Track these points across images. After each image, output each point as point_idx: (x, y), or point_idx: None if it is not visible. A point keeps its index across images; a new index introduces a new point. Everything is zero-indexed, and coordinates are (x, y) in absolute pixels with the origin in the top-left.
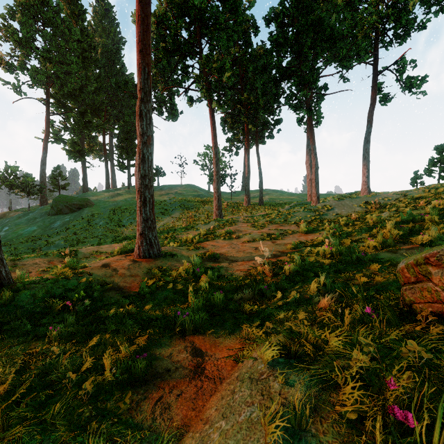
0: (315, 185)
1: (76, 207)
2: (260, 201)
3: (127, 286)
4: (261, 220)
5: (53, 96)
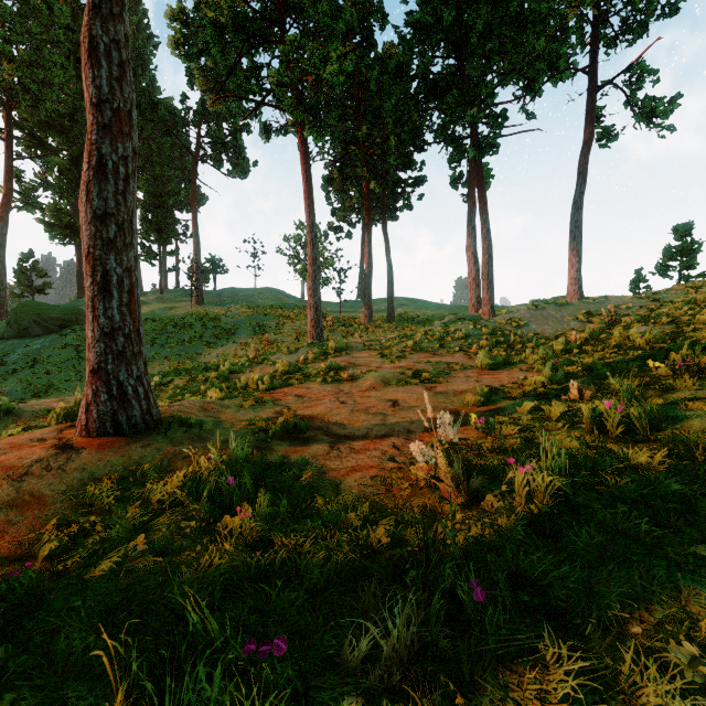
0: (487, 285)
1: (57, 323)
2: (389, 315)
3: None
4: (395, 346)
5: (21, 126)
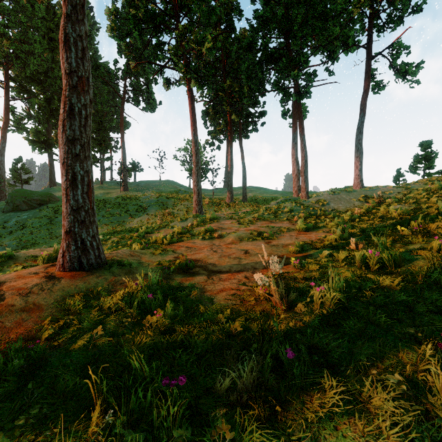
0: (304, 179)
1: (37, 202)
2: (244, 198)
3: None
4: (247, 217)
5: (14, 80)
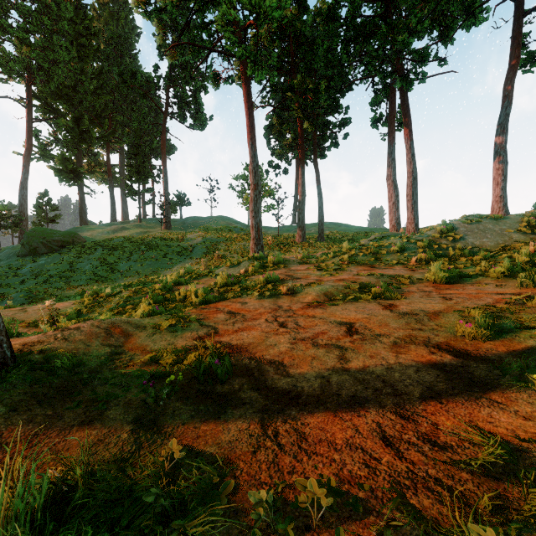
0: (412, 205)
1: (58, 244)
2: (320, 236)
3: None
4: (330, 260)
5: (38, 97)
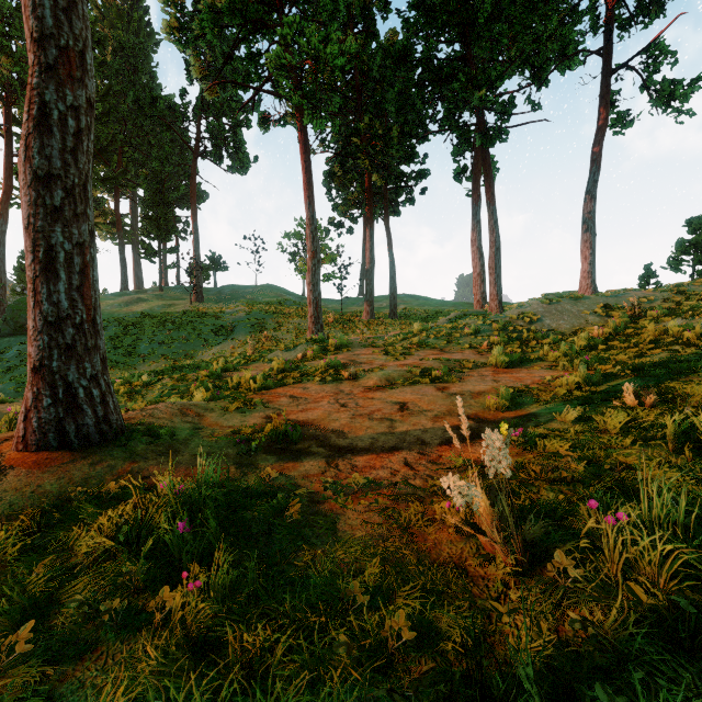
0: (494, 279)
1: None
2: (392, 312)
3: None
4: (399, 343)
5: (20, 123)
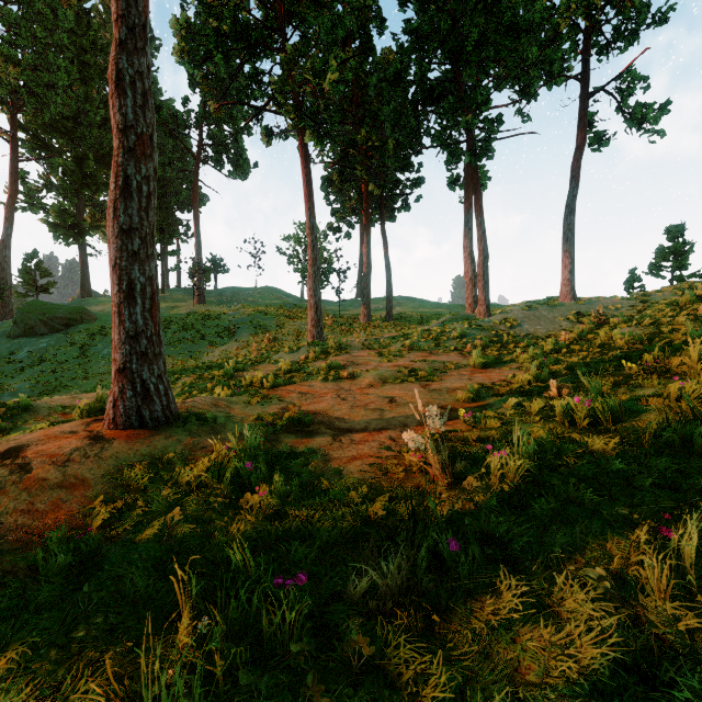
0: (483, 286)
1: (62, 322)
2: (388, 315)
3: (27, 528)
4: (393, 345)
5: (25, 128)
